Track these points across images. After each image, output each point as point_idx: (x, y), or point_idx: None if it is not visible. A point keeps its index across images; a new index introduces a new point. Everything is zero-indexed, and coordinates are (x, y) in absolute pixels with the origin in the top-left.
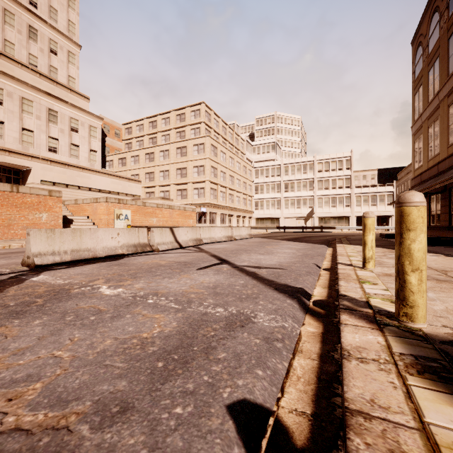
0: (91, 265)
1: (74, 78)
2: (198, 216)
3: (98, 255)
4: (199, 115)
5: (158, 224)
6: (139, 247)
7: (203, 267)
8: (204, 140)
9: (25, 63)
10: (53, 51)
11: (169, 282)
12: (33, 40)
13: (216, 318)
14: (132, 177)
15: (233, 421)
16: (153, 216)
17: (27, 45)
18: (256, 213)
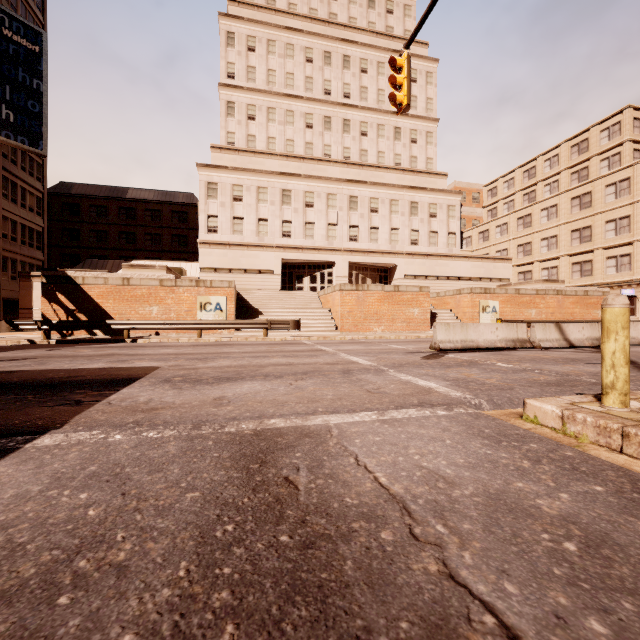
0: (478, 353)
1: (432, 159)
2: None
3: (480, 346)
4: (618, 132)
5: (538, 317)
6: (517, 342)
7: (593, 363)
8: (630, 172)
9: (392, 166)
10: (413, 140)
11: (552, 366)
12: (397, 140)
13: (585, 381)
14: (497, 254)
15: (576, 394)
16: (531, 306)
17: (393, 147)
18: None
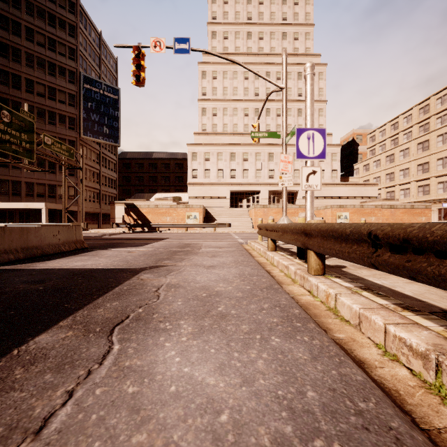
0: None
1: (322, 125)
2: (443, 212)
3: None
4: (446, 100)
5: (376, 221)
6: None
7: None
8: None
9: None
10: None
11: None
12: (300, 116)
13: None
14: (374, 180)
15: None
16: (371, 215)
17: (297, 121)
18: None
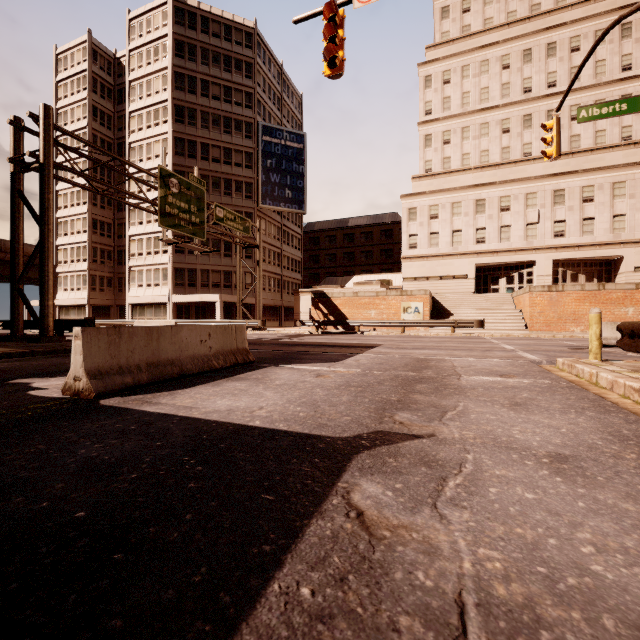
0: None
1: None
2: None
3: None
4: None
5: None
6: None
7: None
8: None
9: (616, 143)
10: None
11: None
12: None
13: None
14: None
15: None
16: None
17: (619, 120)
18: None
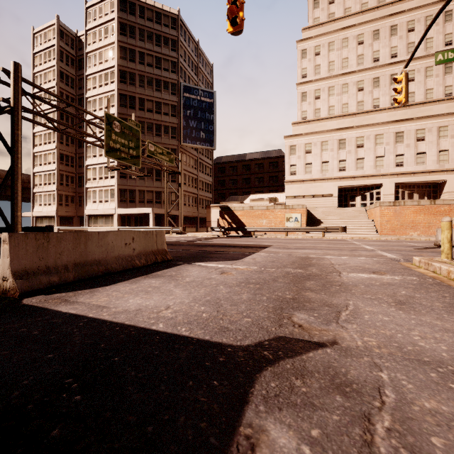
0: None
1: None
2: None
3: None
4: None
5: None
6: None
7: None
8: None
9: (441, 98)
10: None
11: None
12: (448, 74)
13: None
14: None
15: None
16: None
17: (443, 81)
18: None
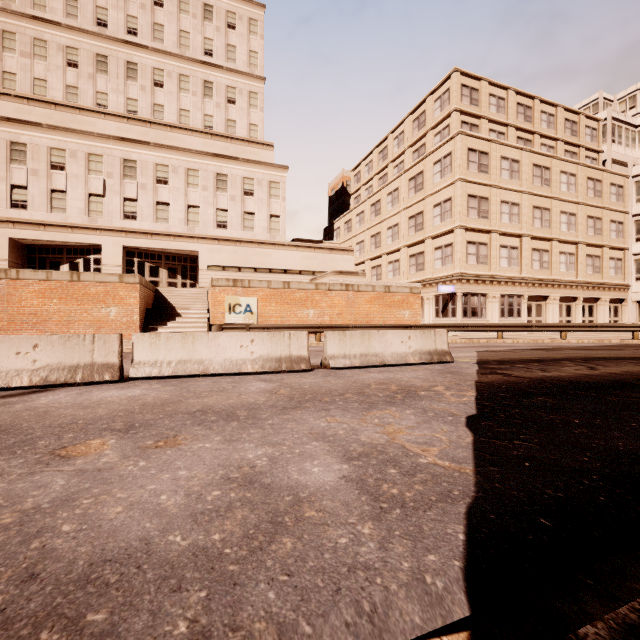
0: None
1: (257, 125)
2: (441, 302)
3: None
4: (447, 101)
5: (318, 319)
6: None
7: None
8: (452, 145)
9: (196, 127)
10: (231, 100)
11: None
12: (209, 97)
13: None
14: (357, 246)
15: None
16: (308, 305)
17: (203, 106)
18: (639, 289)
